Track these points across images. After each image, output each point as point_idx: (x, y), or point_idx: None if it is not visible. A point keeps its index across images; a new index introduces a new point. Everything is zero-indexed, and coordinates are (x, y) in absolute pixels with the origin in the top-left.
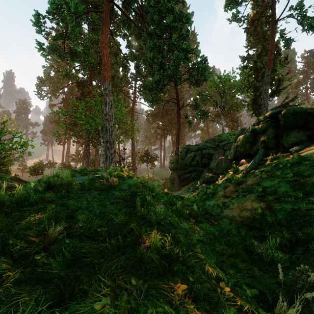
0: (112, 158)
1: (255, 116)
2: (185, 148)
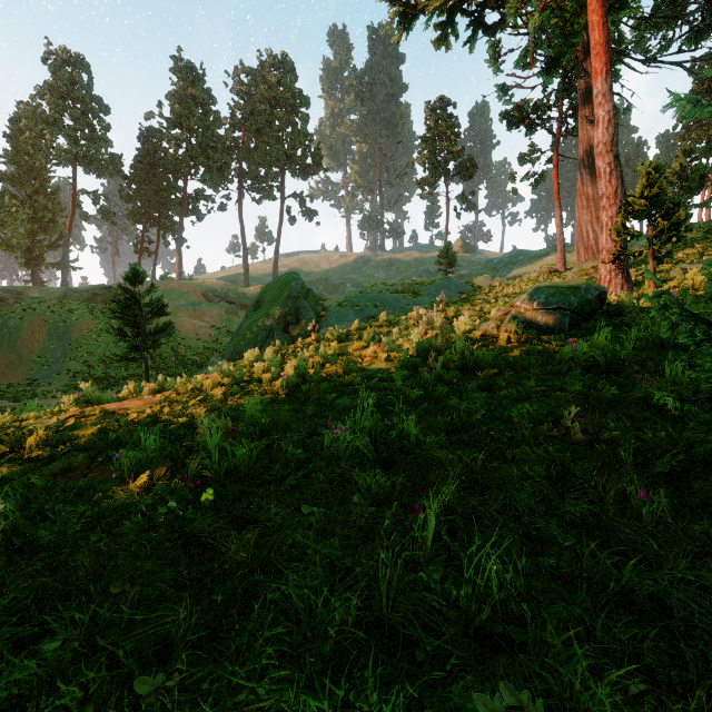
0: None
1: (26, 266)
2: None
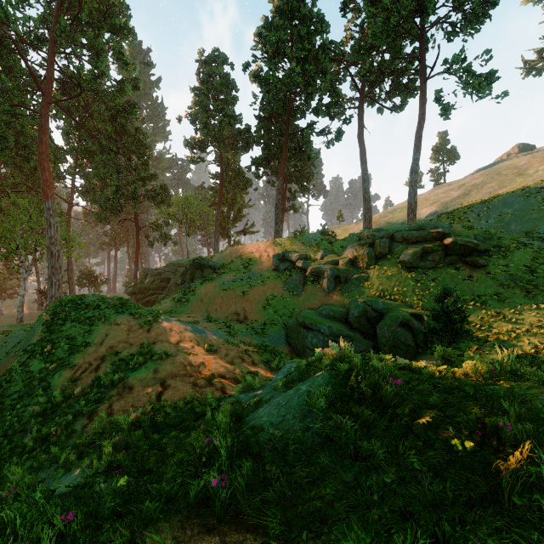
0: (59, 284)
1: (222, 237)
2: (145, 272)
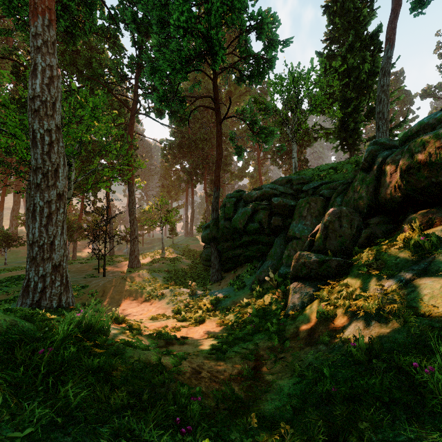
0: (49, 213)
1: (342, 149)
2: (233, 197)
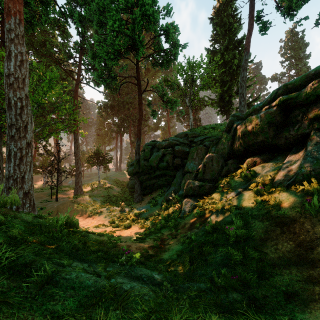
0: (21, 156)
1: (221, 114)
2: (150, 145)
